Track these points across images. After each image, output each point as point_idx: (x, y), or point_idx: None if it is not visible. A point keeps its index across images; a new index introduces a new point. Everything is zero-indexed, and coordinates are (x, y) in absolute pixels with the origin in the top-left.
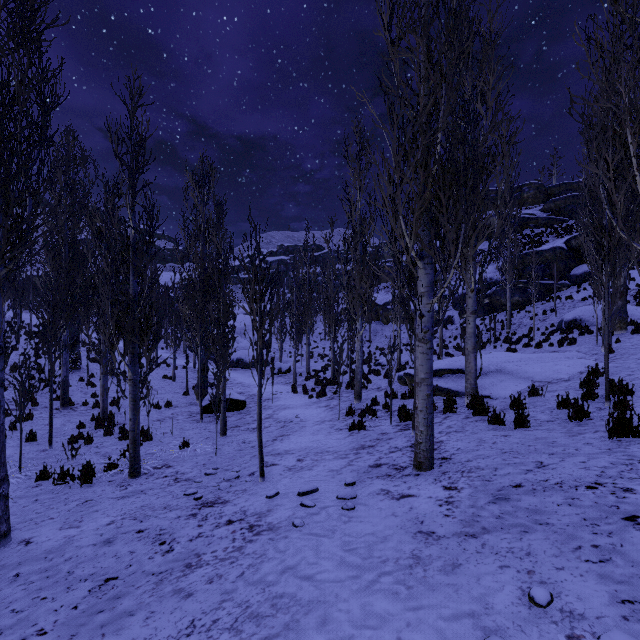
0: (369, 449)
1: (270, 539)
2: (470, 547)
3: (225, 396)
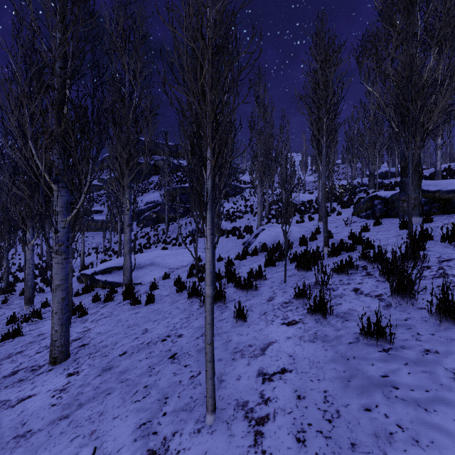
0: (16, 356)
1: None
2: (57, 431)
3: None
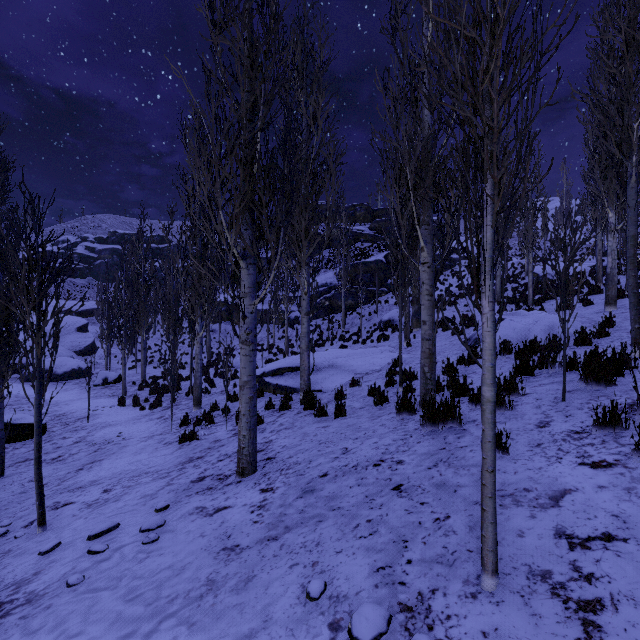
0: (197, 461)
1: (22, 618)
2: (269, 552)
3: (2, 423)
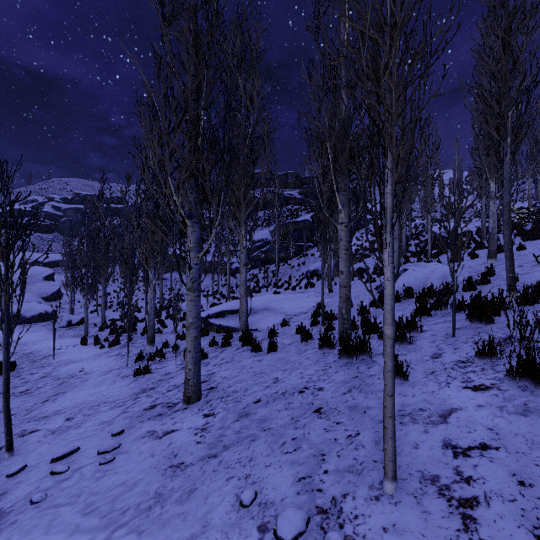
0: (150, 392)
1: None
2: (209, 468)
3: None
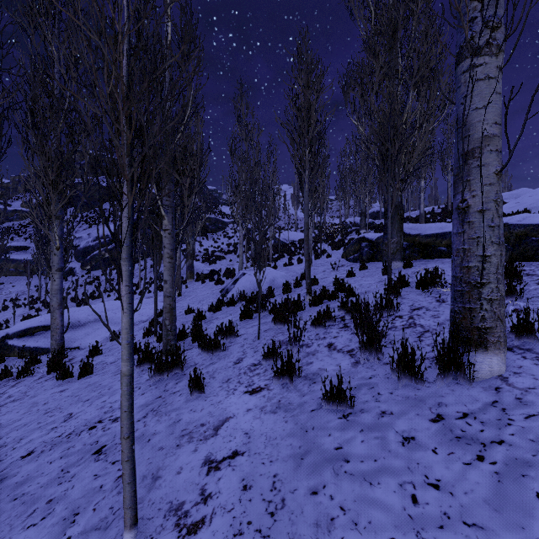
0: None
1: None
2: None
3: None
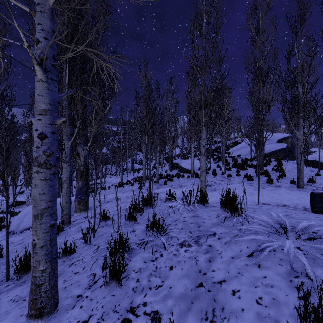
0: None
1: None
2: (102, 195)
3: None
